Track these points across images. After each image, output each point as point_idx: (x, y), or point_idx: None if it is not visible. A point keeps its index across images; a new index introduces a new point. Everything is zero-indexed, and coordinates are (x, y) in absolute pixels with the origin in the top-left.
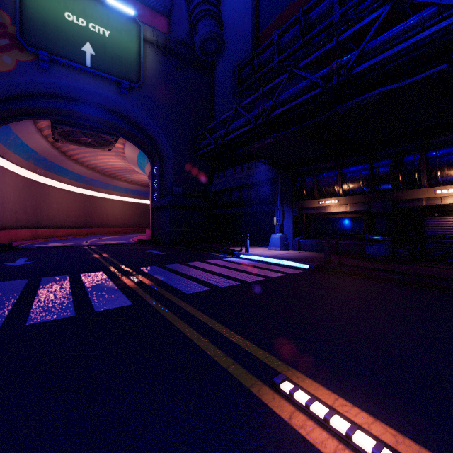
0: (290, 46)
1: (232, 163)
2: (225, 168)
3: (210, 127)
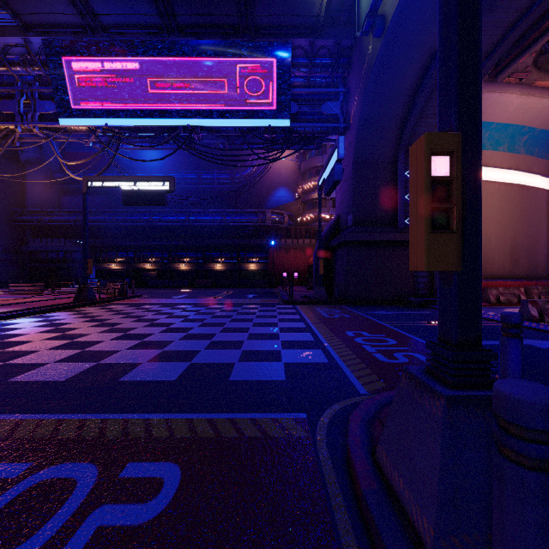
0: None
1: (50, 236)
2: (38, 235)
3: (31, 210)
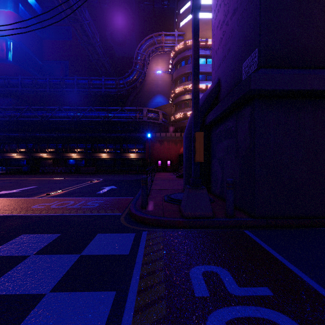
0: (0, 85)
1: None
2: None
3: None
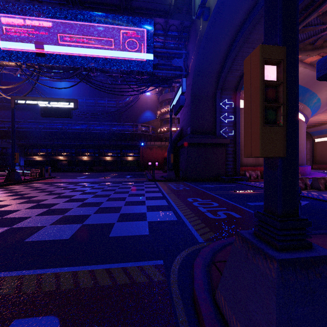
0: None
1: None
2: None
3: None
